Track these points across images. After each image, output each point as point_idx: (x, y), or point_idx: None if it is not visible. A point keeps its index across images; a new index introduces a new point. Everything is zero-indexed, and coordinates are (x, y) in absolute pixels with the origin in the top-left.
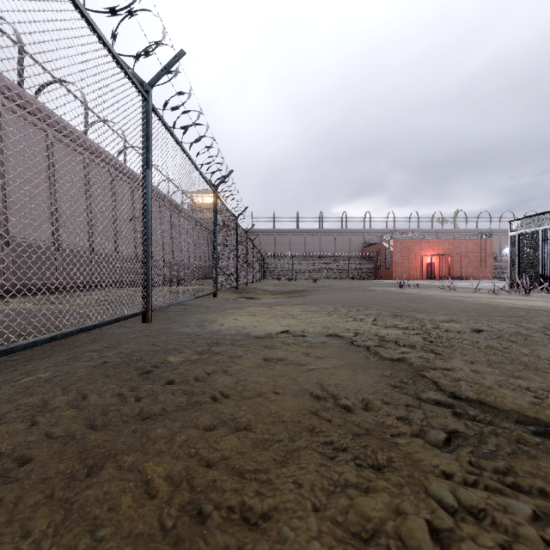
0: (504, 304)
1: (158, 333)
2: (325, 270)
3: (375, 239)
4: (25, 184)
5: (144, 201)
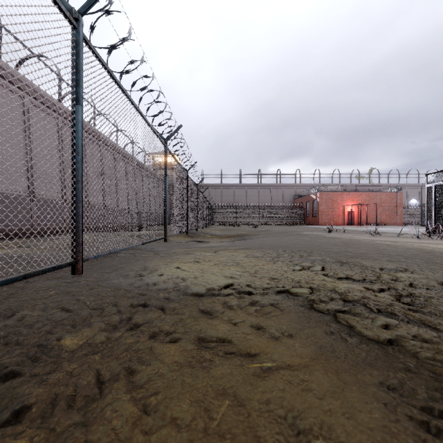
0: (437, 249)
1: (83, 289)
2: (263, 217)
3: (304, 192)
4: (2, 142)
5: (73, 140)
